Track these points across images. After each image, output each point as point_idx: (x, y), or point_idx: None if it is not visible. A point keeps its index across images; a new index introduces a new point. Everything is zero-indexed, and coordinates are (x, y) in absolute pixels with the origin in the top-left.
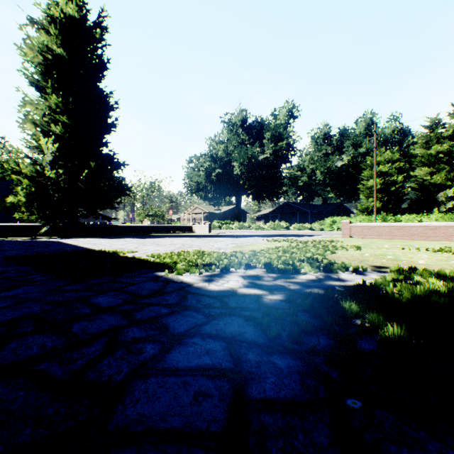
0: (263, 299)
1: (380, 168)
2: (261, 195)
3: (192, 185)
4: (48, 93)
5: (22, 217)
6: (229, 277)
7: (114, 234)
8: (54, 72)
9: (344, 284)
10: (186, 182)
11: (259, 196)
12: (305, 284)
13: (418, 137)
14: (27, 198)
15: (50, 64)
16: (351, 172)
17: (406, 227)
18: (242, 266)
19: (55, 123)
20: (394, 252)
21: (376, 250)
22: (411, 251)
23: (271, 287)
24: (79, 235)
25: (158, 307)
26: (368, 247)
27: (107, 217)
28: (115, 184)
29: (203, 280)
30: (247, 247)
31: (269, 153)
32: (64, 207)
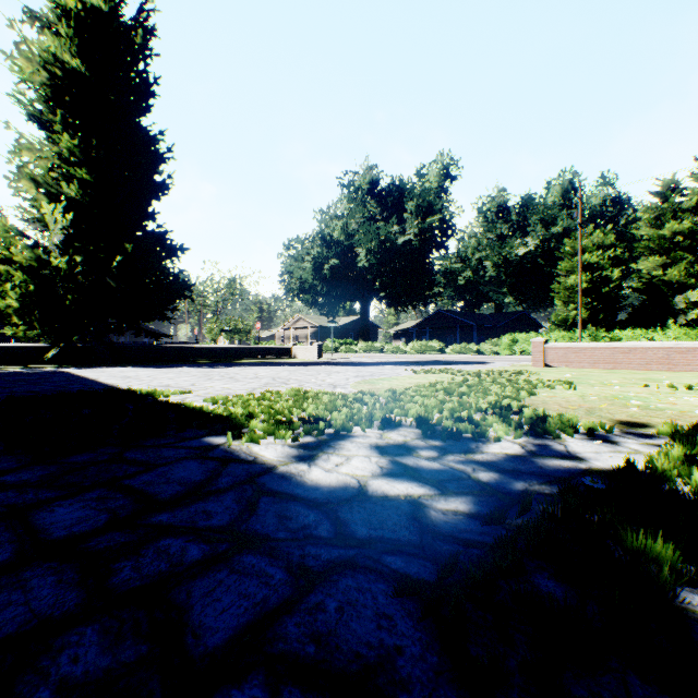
0: (427, 510)
1: (586, 257)
2: (400, 299)
3: (293, 284)
4: (57, 133)
5: (15, 333)
6: (351, 447)
7: (167, 360)
8: (66, 98)
9: (586, 465)
10: (284, 279)
11: (398, 300)
12: (506, 465)
13: (644, 209)
14: (22, 303)
15: (61, 84)
16: (540, 264)
17: (637, 349)
18: (374, 422)
19: (69, 180)
20: (636, 393)
21: (601, 388)
22: (663, 390)
23: (438, 475)
24: (108, 363)
25: (182, 540)
26: (584, 382)
27: (154, 333)
28: (167, 279)
29: (298, 456)
30: (381, 384)
31: (413, 234)
32: (83, 317)
